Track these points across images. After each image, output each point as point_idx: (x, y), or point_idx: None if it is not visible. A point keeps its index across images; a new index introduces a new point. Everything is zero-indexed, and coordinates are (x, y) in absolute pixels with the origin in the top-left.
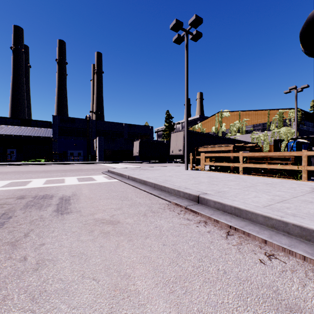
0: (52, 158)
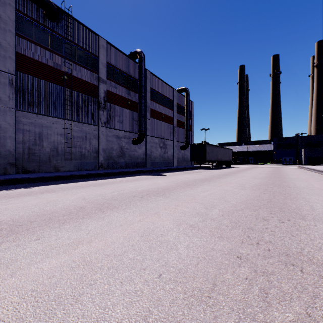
0: (273, 162)
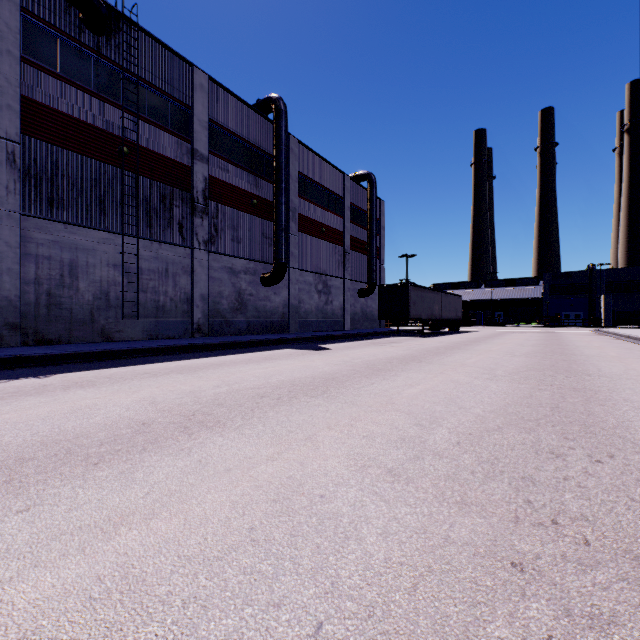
0: (544, 321)
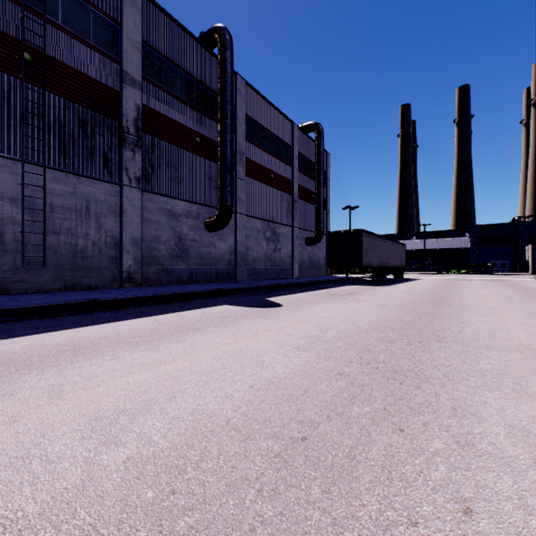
0: (474, 269)
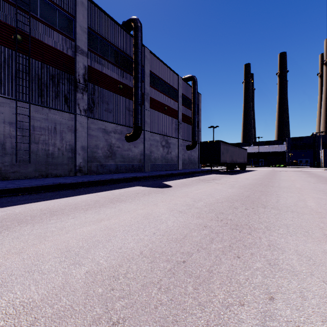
0: (289, 164)
